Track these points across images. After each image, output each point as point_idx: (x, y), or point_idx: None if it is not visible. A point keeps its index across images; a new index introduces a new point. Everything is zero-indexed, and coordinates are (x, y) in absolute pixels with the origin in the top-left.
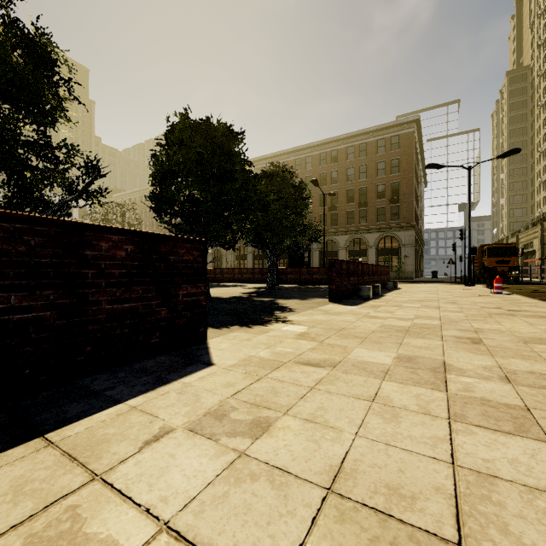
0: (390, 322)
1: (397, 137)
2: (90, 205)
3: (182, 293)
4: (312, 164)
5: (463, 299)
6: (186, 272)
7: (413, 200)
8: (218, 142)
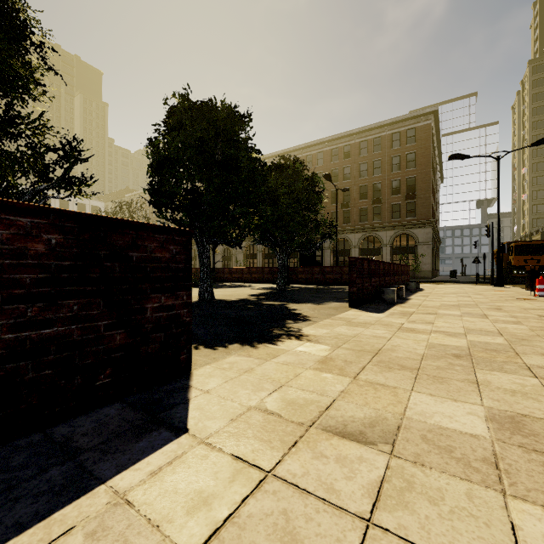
0: (438, 340)
1: (414, 130)
2: (69, 194)
3: (151, 307)
4: (324, 160)
5: (506, 303)
6: (158, 276)
7: (430, 196)
8: (222, 126)
